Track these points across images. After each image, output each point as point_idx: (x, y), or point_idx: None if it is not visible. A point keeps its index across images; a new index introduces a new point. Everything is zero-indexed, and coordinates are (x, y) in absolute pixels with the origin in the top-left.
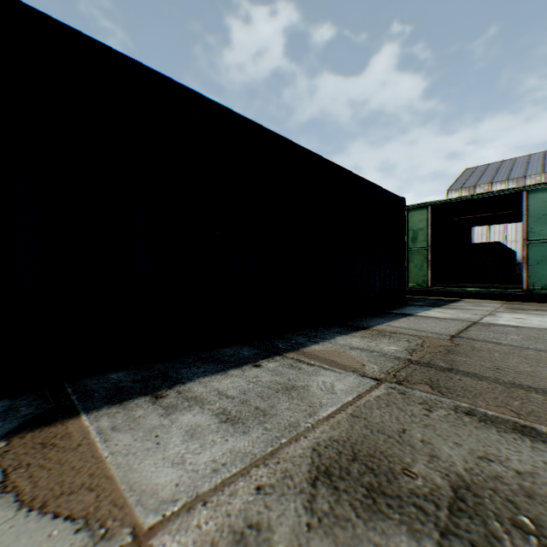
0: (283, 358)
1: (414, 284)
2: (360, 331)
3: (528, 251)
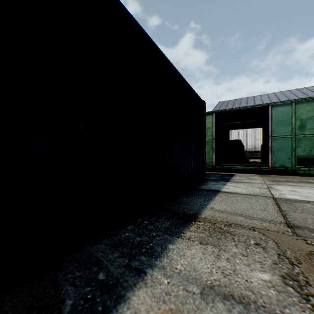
0: None
1: None
2: (191, 224)
3: (272, 143)
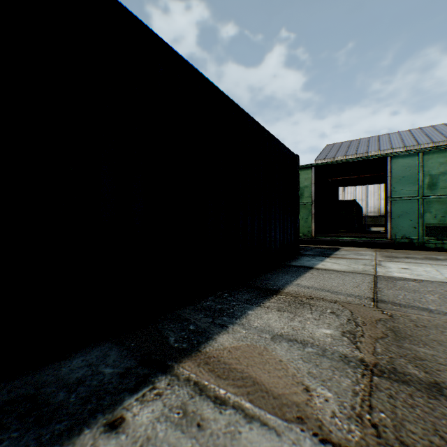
0: (171, 382)
1: (300, 234)
2: (272, 297)
3: (392, 207)
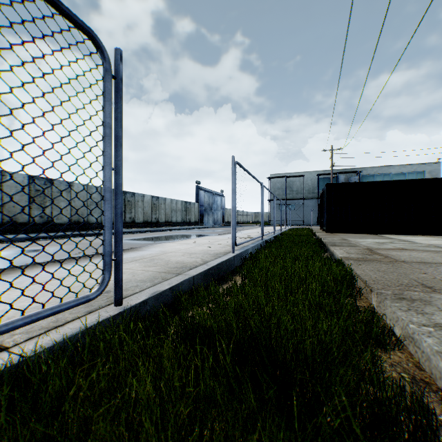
0: None
1: None
2: None
3: None
